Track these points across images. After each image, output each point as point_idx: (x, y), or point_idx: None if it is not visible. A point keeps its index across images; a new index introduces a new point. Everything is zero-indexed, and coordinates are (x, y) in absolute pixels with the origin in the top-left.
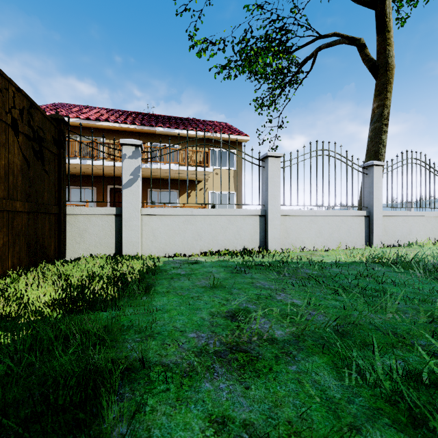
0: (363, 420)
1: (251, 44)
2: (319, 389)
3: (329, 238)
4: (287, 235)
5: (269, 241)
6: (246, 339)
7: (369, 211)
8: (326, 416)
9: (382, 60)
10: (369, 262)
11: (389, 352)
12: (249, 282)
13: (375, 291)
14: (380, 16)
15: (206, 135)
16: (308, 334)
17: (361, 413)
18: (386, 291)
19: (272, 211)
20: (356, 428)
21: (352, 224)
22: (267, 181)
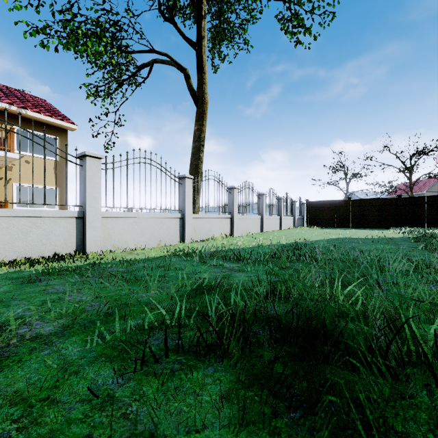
0: (85, 365)
1: (79, 21)
2: (62, 359)
3: (151, 237)
4: (110, 236)
5: (88, 244)
6: (1, 345)
7: (183, 214)
8: (56, 374)
9: (201, 94)
10: (172, 255)
11: (137, 317)
12: (41, 290)
13: (159, 277)
14: (199, 58)
15: (8, 108)
16: (79, 322)
17: (87, 361)
18: (167, 276)
19: (91, 213)
20: (77, 372)
21: (170, 225)
22: (86, 181)
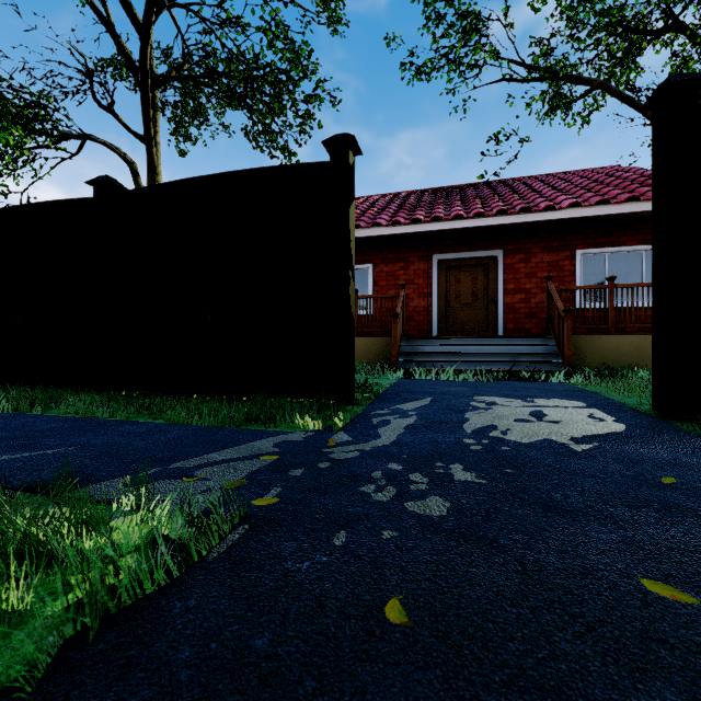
0: None
1: None
2: None
3: None
4: None
5: None
6: None
7: None
8: None
9: None
10: None
11: None
12: None
13: None
14: (149, 157)
15: None
16: None
17: None
18: None
19: None
20: None
21: None
22: None
